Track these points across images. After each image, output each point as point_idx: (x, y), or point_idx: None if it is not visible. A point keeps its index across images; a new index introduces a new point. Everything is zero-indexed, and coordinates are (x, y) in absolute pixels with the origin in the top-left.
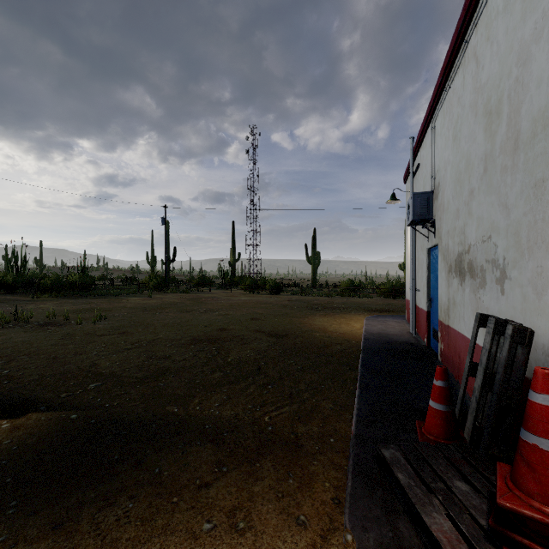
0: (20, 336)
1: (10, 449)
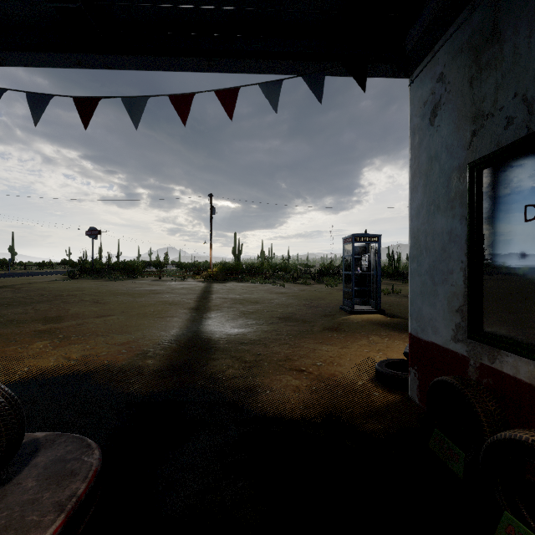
0: (394, 299)
1: (390, 322)
